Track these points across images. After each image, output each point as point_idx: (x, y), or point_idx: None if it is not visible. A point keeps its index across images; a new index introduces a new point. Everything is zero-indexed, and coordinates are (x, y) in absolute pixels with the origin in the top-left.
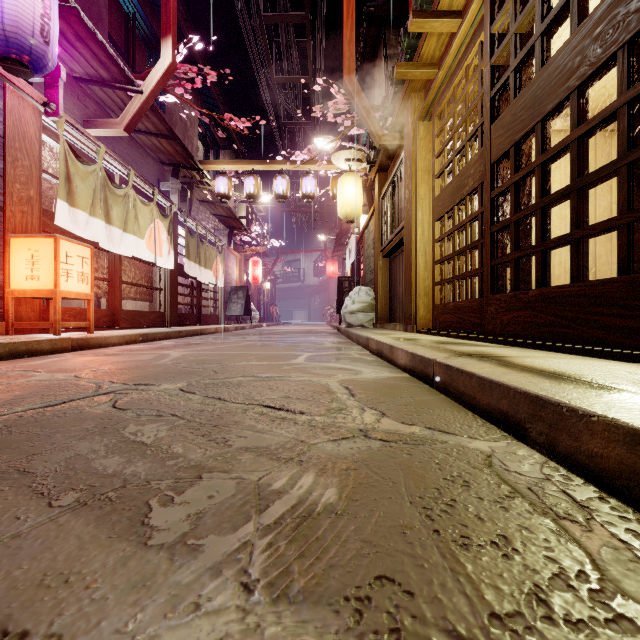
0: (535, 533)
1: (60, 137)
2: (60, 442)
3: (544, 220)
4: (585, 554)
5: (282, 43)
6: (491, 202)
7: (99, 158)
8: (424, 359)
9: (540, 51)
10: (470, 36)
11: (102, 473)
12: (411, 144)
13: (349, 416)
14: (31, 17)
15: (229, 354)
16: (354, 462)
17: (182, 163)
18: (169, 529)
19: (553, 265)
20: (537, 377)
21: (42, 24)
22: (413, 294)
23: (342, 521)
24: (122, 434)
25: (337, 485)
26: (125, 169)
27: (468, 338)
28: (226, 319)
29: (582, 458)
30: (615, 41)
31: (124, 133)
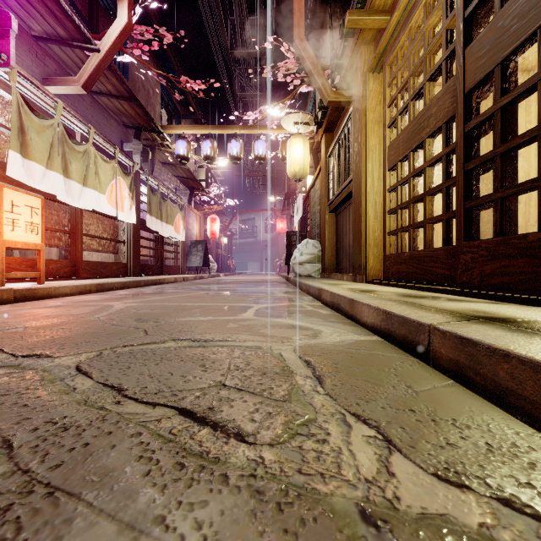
0: None
1: (12, 88)
2: None
3: None
4: None
5: (236, 19)
6: (465, 137)
7: (57, 113)
8: (409, 322)
9: None
10: None
11: None
12: (361, 96)
13: (326, 447)
14: None
15: (175, 306)
16: None
17: (143, 126)
18: None
19: None
20: None
21: None
22: (363, 245)
23: None
24: None
25: None
26: (85, 127)
27: (433, 290)
28: (187, 270)
29: None
30: None
31: (82, 91)
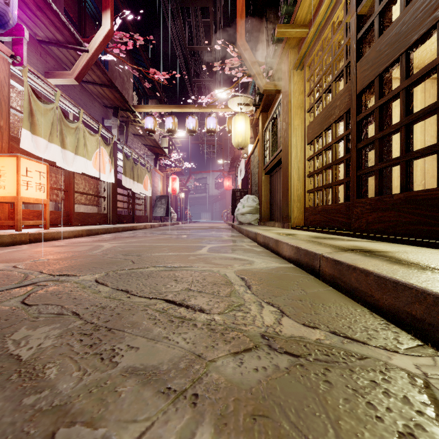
0: None
1: (24, 82)
2: None
3: (408, 135)
4: None
5: (192, 22)
6: (357, 124)
7: (56, 99)
8: (309, 253)
9: None
10: None
11: None
12: (287, 88)
13: (248, 315)
14: None
15: (149, 245)
16: (262, 399)
17: (120, 106)
18: None
19: (393, 178)
20: None
21: None
22: (289, 200)
23: None
24: (4, 343)
25: None
26: (77, 109)
27: (336, 233)
28: (153, 219)
29: None
30: None
31: (75, 81)
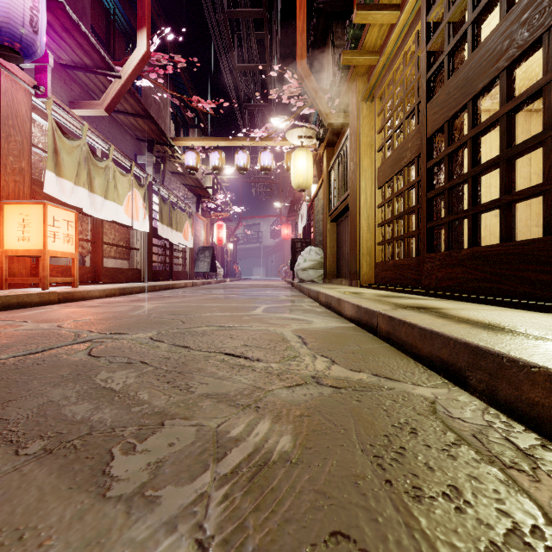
0: (485, 483)
1: (48, 116)
2: (35, 389)
3: (475, 187)
4: (536, 507)
5: (243, 35)
6: (427, 172)
7: (83, 134)
8: (369, 311)
9: (472, 37)
10: (408, 26)
11: (70, 420)
12: (355, 122)
13: (302, 363)
14: (21, 9)
15: (196, 306)
16: (307, 409)
17: (156, 139)
18: (128, 479)
19: (480, 228)
20: (474, 328)
21: (31, 15)
22: (357, 253)
23: (296, 470)
24: (94, 381)
25: (291, 432)
26: (106, 144)
27: (406, 292)
28: (194, 275)
29: (523, 406)
30: (541, 25)
31: (105, 113)
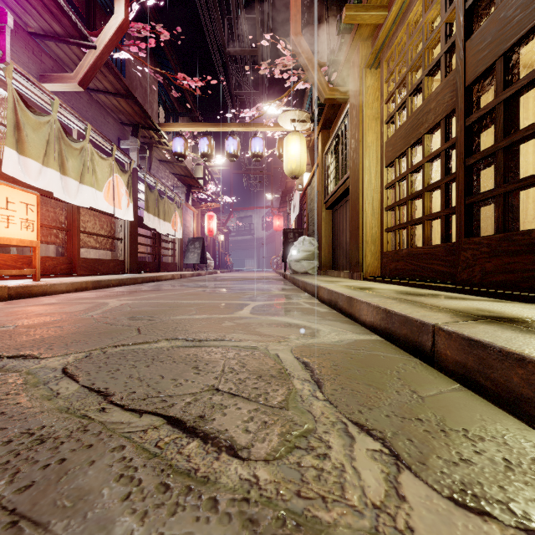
0: None
1: (8, 85)
2: None
3: None
4: None
5: (233, 17)
6: (465, 131)
7: (53, 110)
8: (411, 321)
9: None
10: None
11: None
12: (358, 93)
13: (327, 464)
14: None
15: (171, 303)
16: None
17: (141, 123)
18: None
19: None
20: None
21: None
22: (360, 242)
23: None
24: None
25: None
26: (82, 124)
27: (432, 287)
28: (184, 267)
29: None
30: None
31: (79, 87)
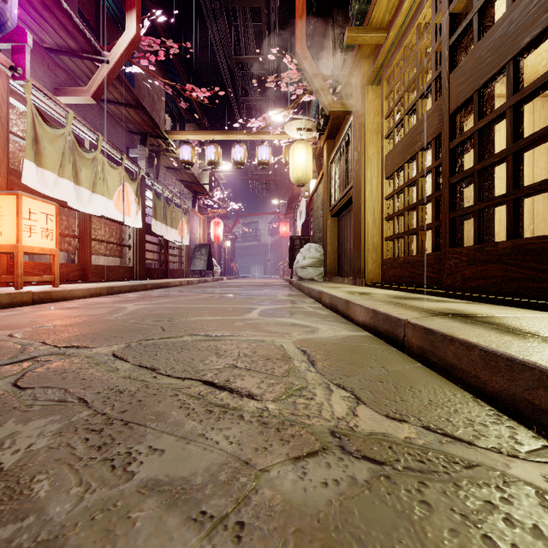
0: None
1: (27, 100)
2: None
3: (517, 166)
4: None
5: (240, 26)
6: (449, 153)
7: (68, 123)
8: (390, 318)
9: None
10: None
11: None
12: (360, 108)
13: (312, 402)
14: None
15: (185, 307)
16: (335, 530)
17: (149, 132)
18: None
19: (493, 222)
20: None
21: None
22: (362, 249)
23: None
24: None
25: None
26: (94, 135)
27: (423, 292)
28: (191, 273)
29: None
30: None
31: (92, 100)
